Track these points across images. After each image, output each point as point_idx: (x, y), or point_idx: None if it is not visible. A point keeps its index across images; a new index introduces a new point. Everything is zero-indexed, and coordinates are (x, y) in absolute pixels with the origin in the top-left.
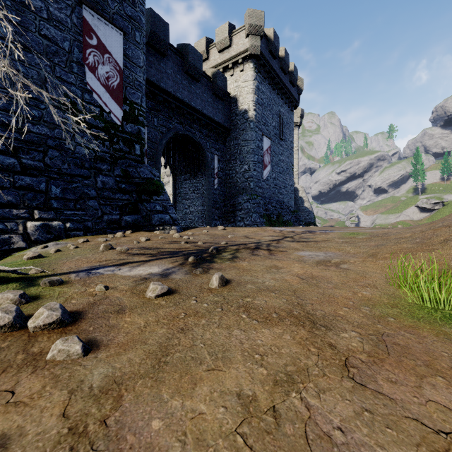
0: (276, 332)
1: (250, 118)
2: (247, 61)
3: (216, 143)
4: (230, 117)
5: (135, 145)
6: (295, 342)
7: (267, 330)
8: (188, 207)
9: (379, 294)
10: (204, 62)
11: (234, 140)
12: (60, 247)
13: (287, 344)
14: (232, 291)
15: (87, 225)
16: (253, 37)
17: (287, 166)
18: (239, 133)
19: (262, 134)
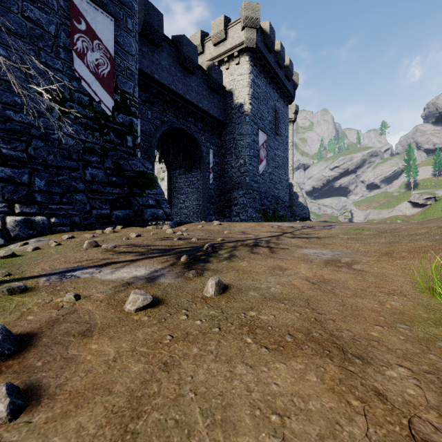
0: (295, 368)
1: (246, 112)
2: (243, 54)
3: (211, 137)
4: (225, 111)
5: (127, 136)
6: (326, 388)
7: (282, 364)
8: (183, 202)
9: (412, 305)
10: (199, 56)
11: (229, 135)
12: (41, 244)
13: (314, 391)
14: (231, 301)
15: (74, 220)
16: (248, 30)
17: (283, 161)
18: (235, 127)
19: (258, 128)
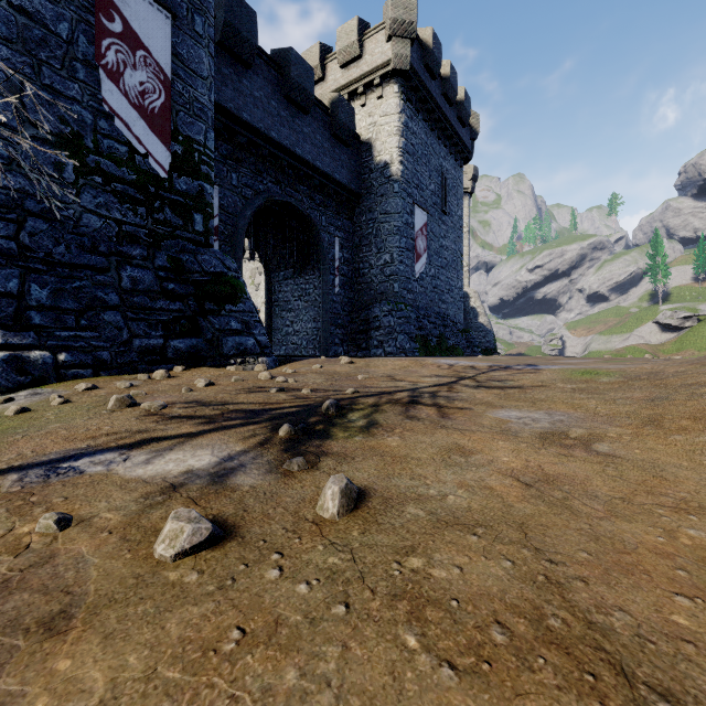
0: None
1: (393, 176)
2: (389, 82)
3: (337, 217)
4: (360, 175)
5: (195, 214)
6: None
7: None
8: (290, 323)
9: None
10: (317, 85)
11: (366, 213)
12: (35, 401)
13: None
14: (371, 528)
15: (100, 357)
16: (398, 41)
17: (454, 256)
18: (376, 200)
19: (413, 203)
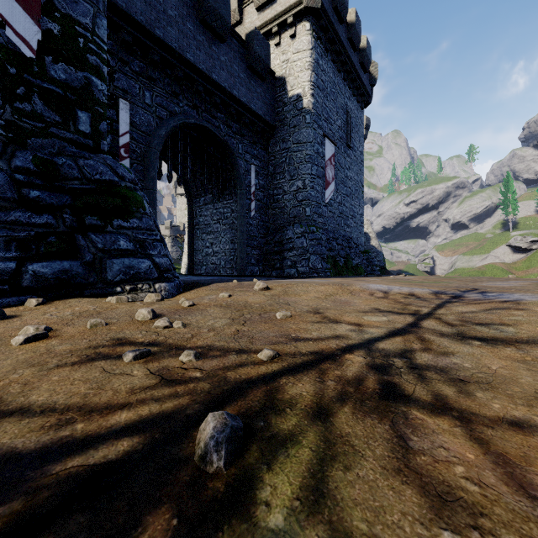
0: None
1: (305, 107)
2: (301, 21)
3: (253, 146)
4: (275, 108)
5: (79, 111)
6: None
7: None
8: (210, 245)
9: None
10: (235, 28)
11: (280, 144)
12: None
13: None
14: None
15: None
16: None
17: (356, 186)
18: (289, 131)
19: (323, 134)
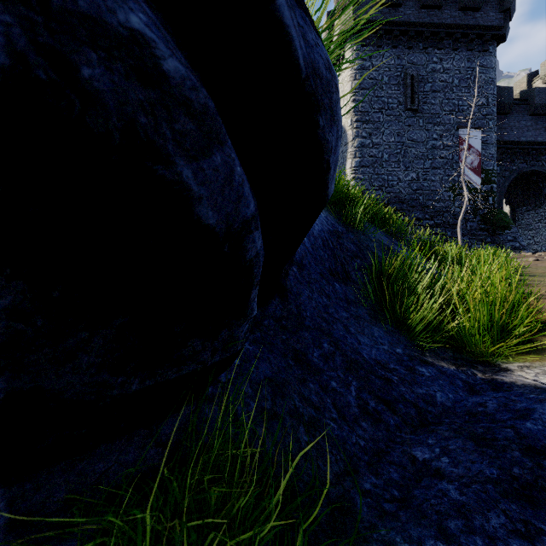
0: None
1: None
2: None
3: None
4: None
5: (489, 198)
6: None
7: None
8: (531, 238)
9: None
10: None
11: None
12: None
13: None
14: None
15: None
16: None
17: None
18: None
19: None
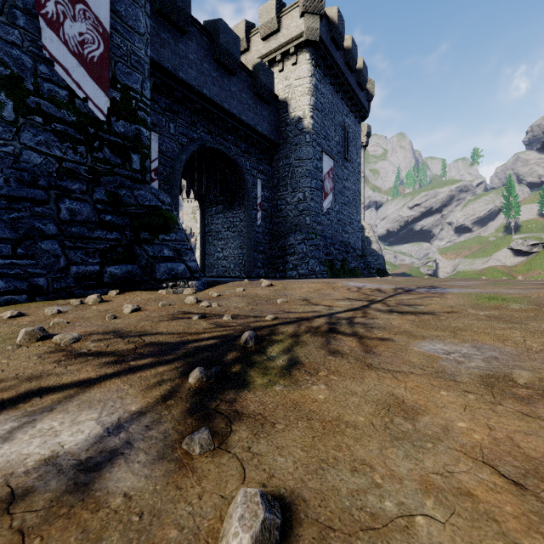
0: None
1: (305, 128)
2: (302, 51)
3: (259, 162)
4: (278, 128)
5: (132, 154)
6: None
7: None
8: (221, 250)
9: None
10: (243, 54)
11: (283, 160)
12: None
13: None
14: None
15: (36, 283)
16: (310, 17)
17: (354, 195)
18: (291, 149)
19: (322, 151)
